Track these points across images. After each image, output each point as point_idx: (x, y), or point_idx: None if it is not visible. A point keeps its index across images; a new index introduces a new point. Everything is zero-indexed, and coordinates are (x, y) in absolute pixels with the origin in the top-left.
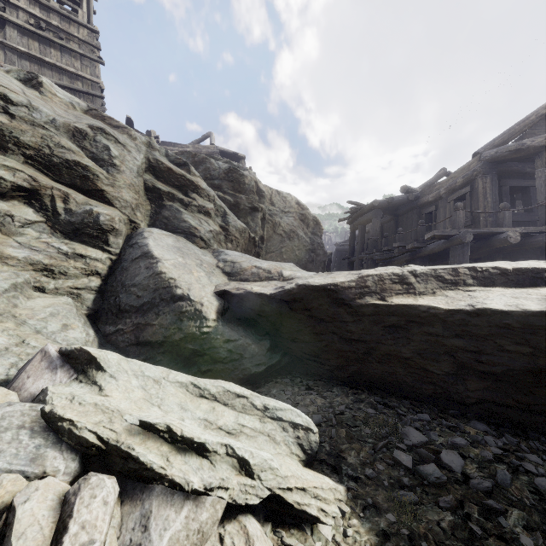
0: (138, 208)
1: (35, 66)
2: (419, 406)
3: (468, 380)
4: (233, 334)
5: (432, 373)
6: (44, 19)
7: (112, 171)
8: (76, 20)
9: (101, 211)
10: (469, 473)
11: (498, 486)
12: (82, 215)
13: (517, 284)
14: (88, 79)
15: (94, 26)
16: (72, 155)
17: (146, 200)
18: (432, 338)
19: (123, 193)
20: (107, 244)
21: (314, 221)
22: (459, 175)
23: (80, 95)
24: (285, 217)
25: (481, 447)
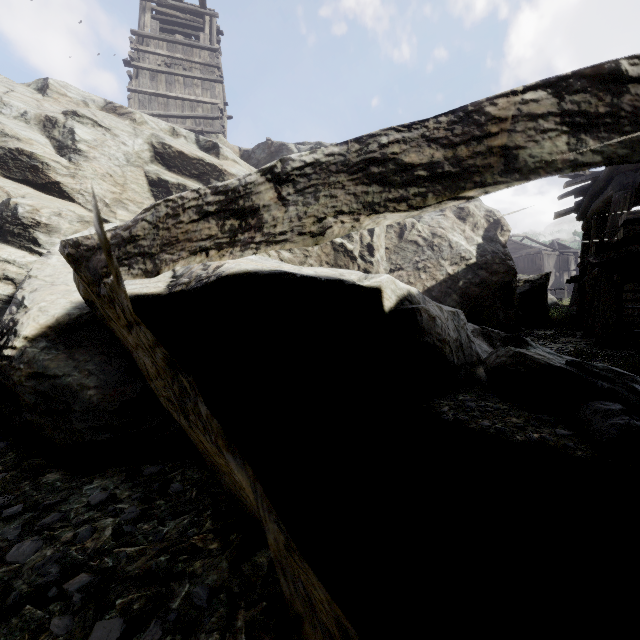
0: (121, 205)
1: (162, 104)
2: None
3: None
4: (54, 366)
5: None
6: (169, 55)
7: (76, 158)
8: (197, 46)
9: (22, 201)
10: None
11: None
12: (1, 208)
13: None
14: (207, 103)
15: (214, 45)
16: (15, 143)
17: (150, 198)
18: None
19: (89, 184)
20: (37, 244)
21: (488, 218)
22: None
23: (200, 122)
24: (427, 215)
25: None
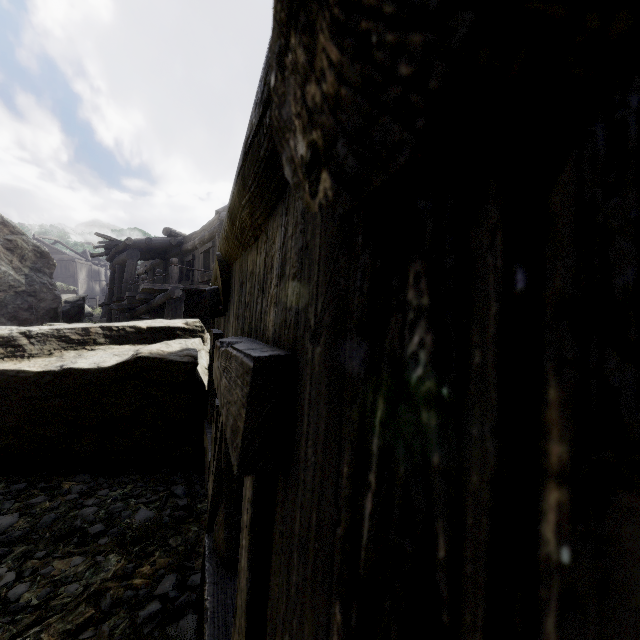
0: None
1: None
2: (30, 476)
3: (83, 436)
4: None
5: (48, 437)
6: None
7: None
8: None
9: None
10: (12, 530)
11: (34, 531)
12: None
13: (153, 341)
14: None
15: None
16: None
17: None
18: (35, 402)
19: None
20: None
21: (37, 252)
22: (208, 229)
23: None
24: None
25: (60, 498)
